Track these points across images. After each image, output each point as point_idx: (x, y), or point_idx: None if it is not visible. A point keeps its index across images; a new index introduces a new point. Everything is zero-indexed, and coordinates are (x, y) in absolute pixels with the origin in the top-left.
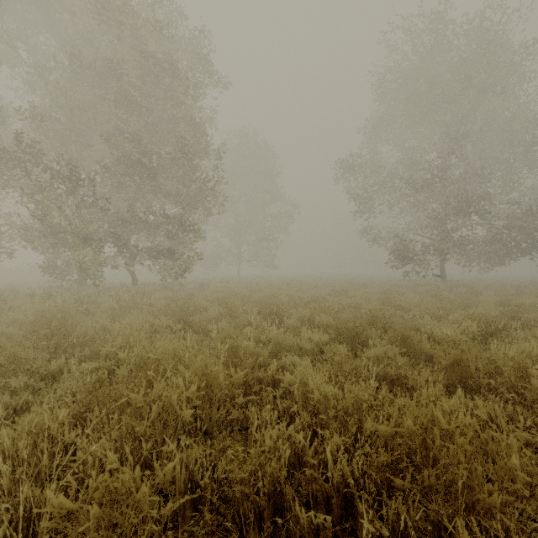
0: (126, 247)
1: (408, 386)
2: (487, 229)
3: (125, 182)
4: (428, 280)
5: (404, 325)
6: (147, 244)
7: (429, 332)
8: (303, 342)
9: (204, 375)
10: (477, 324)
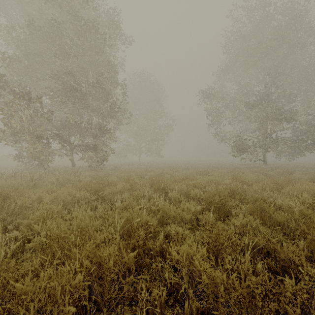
0: (66, 143)
1: (280, 259)
2: (293, 132)
3: (65, 101)
4: (255, 164)
5: (262, 200)
6: (80, 141)
7: (273, 202)
8: (183, 212)
9: (96, 256)
10: (310, 197)
